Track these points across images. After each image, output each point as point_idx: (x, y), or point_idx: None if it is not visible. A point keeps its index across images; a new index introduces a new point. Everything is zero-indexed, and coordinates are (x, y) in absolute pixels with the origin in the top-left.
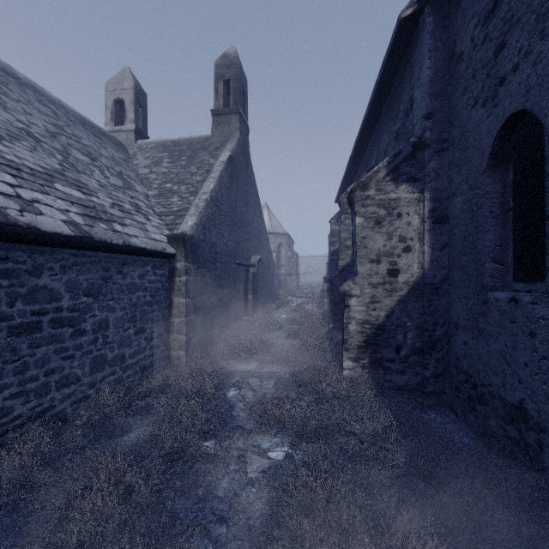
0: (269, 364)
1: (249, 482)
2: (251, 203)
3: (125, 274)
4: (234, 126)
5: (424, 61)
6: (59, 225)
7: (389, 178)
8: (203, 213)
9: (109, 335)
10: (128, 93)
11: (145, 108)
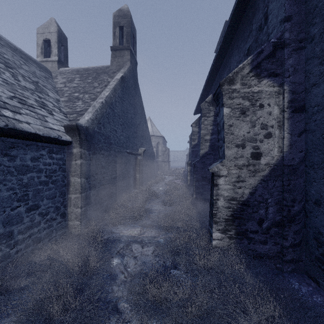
0: (150, 228)
1: None
2: (139, 113)
3: (14, 157)
4: (126, 58)
5: None
6: None
7: (253, 74)
8: (99, 111)
9: None
10: (53, 35)
11: (66, 47)
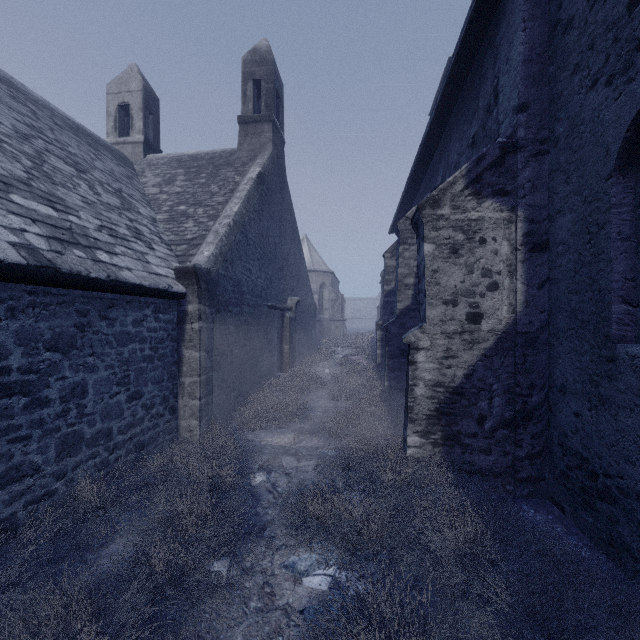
0: (309, 435)
1: (277, 631)
2: (288, 233)
3: (113, 320)
4: (266, 137)
5: (515, 34)
6: (3, 248)
7: (469, 192)
8: (224, 241)
9: (87, 404)
10: (135, 97)
11: (157, 116)
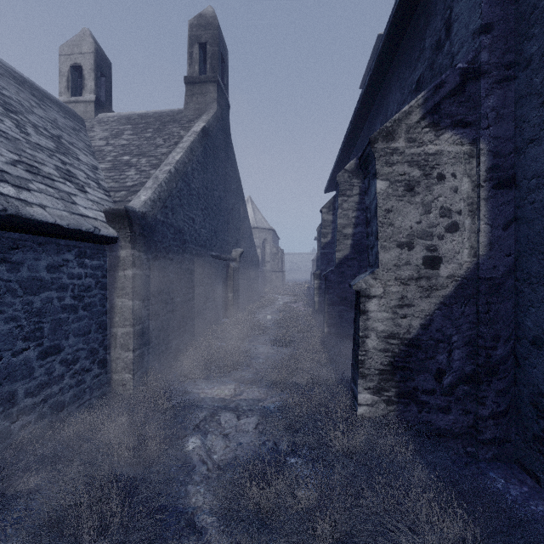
0: (251, 385)
1: None
2: (232, 189)
3: (17, 264)
4: (211, 96)
5: None
6: None
7: (427, 123)
8: (164, 187)
9: None
10: (87, 58)
11: (109, 78)
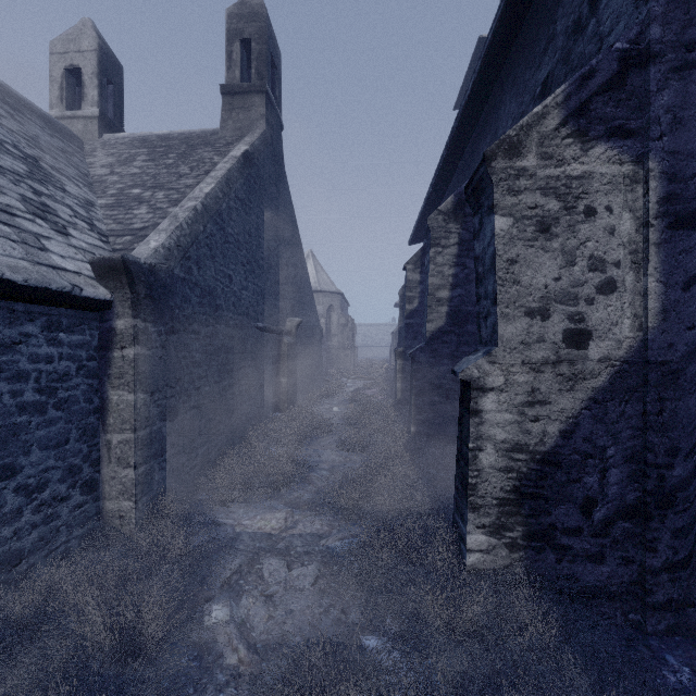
0: (309, 512)
1: None
2: (286, 238)
3: None
4: (257, 112)
5: None
6: None
7: (569, 131)
8: (185, 229)
9: None
10: (87, 58)
11: (119, 87)
